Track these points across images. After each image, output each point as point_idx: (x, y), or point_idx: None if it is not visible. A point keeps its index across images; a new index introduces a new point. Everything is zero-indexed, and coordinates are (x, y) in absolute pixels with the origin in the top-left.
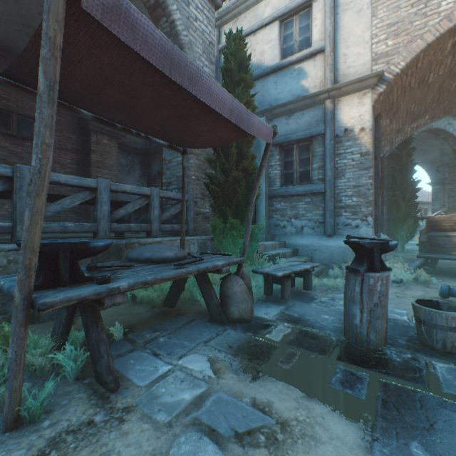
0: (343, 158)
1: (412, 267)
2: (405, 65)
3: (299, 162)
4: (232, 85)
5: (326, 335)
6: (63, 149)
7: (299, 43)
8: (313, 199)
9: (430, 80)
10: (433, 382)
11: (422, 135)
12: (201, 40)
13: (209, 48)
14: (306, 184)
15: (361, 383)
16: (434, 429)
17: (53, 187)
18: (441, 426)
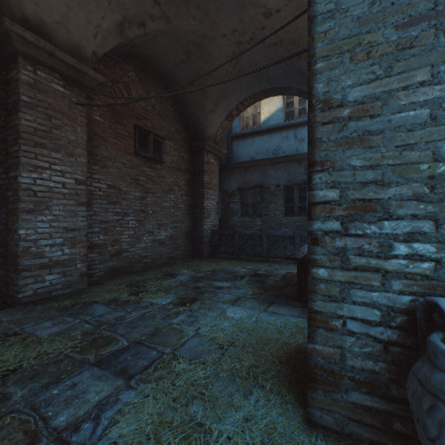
0: None
1: None
2: None
3: None
4: None
5: None
6: (179, 170)
7: None
8: None
9: None
10: None
11: None
12: None
13: None
14: None
15: None
16: None
17: (173, 212)
18: None
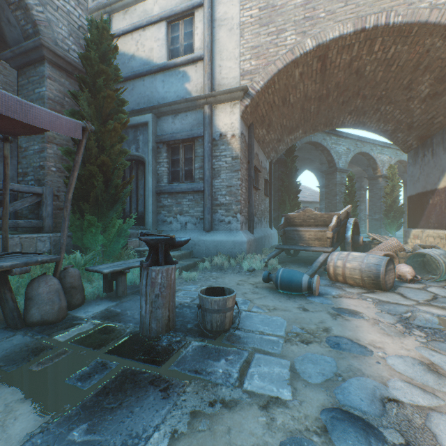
0: (219, 160)
1: (267, 257)
2: (263, 85)
3: (185, 161)
4: (93, 75)
5: (125, 328)
6: None
7: (184, 47)
8: (195, 196)
9: (292, 100)
10: (170, 361)
11: (306, 146)
12: (67, 21)
13: (79, 32)
14: (189, 182)
15: (101, 373)
16: (119, 407)
17: None
18: (129, 403)
